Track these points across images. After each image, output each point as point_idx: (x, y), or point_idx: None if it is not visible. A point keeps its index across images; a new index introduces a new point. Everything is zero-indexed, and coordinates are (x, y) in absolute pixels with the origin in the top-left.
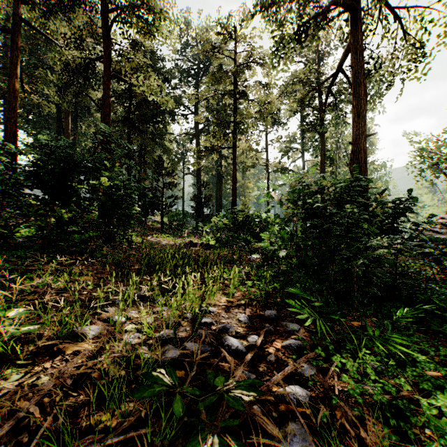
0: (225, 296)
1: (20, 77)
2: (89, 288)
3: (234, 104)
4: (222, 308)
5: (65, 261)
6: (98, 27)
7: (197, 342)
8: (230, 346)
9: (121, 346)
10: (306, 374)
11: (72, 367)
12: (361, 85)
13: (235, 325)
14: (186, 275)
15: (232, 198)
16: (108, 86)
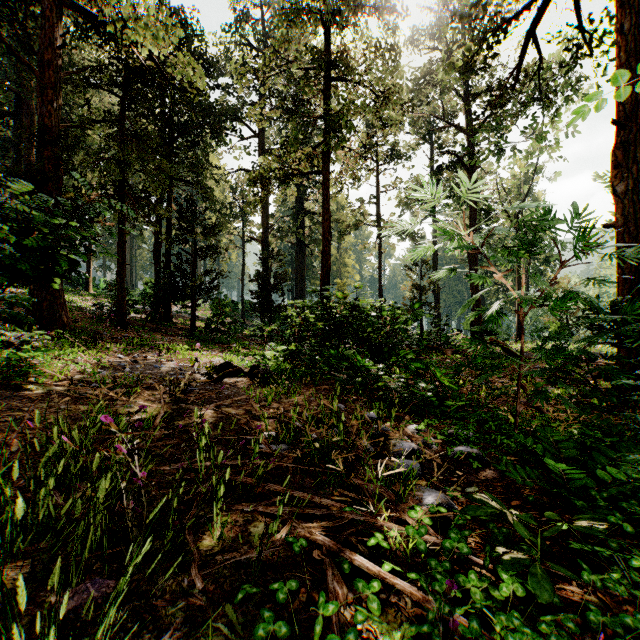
0: None
1: None
2: None
3: (325, 86)
4: None
5: None
6: None
7: None
8: None
9: None
10: None
11: None
12: None
13: None
14: None
15: (323, 270)
16: (53, 25)
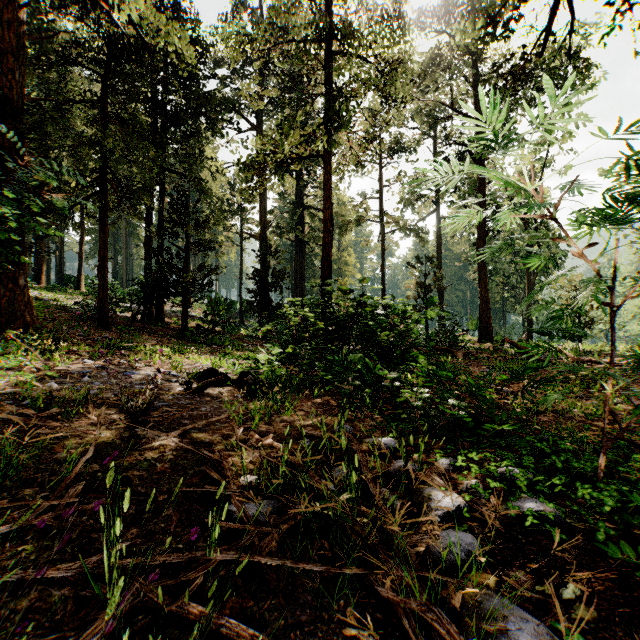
0: None
1: None
2: None
3: (327, 60)
4: None
5: None
6: None
7: None
8: None
9: None
10: None
11: None
12: None
13: None
14: None
15: (324, 264)
16: None
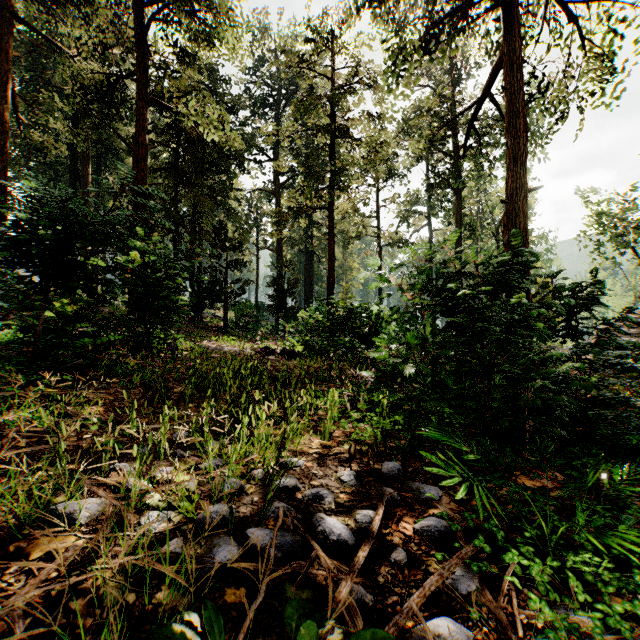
0: (319, 437)
1: (13, 102)
2: (91, 429)
3: (331, 145)
4: (313, 458)
5: (64, 381)
6: (129, 28)
7: (270, 526)
8: (327, 533)
9: (133, 543)
10: (463, 591)
11: (37, 588)
12: (519, 116)
13: (334, 489)
14: (254, 407)
15: (329, 282)
16: (144, 117)
